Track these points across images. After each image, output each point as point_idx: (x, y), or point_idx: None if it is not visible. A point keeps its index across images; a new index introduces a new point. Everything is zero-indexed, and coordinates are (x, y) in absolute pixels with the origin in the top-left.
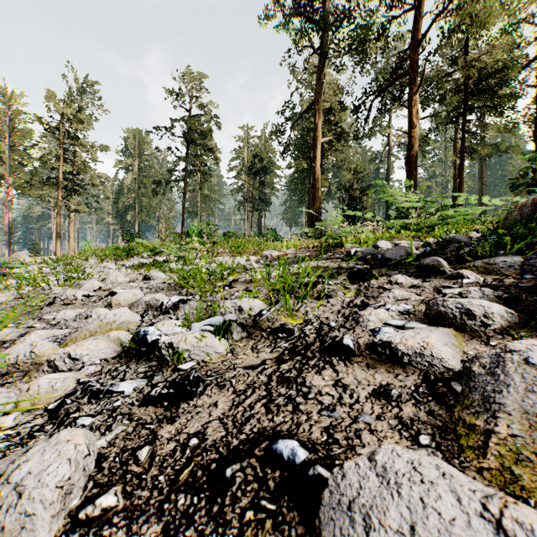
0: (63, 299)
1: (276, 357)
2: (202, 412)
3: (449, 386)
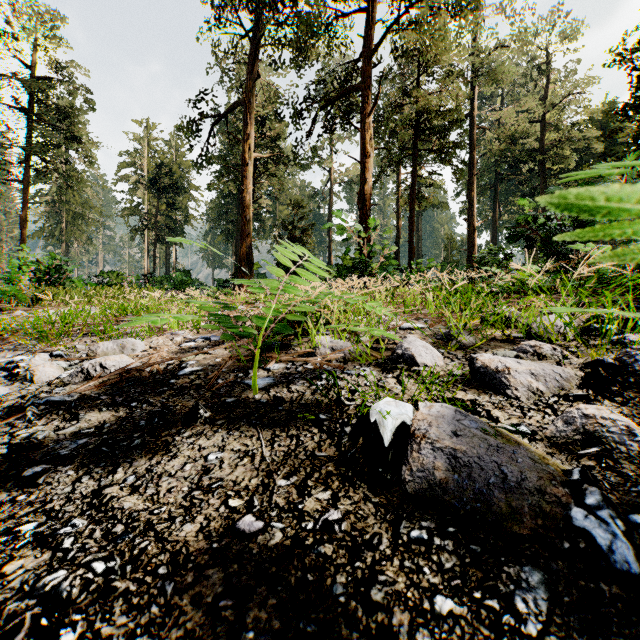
0: None
1: None
2: None
3: None
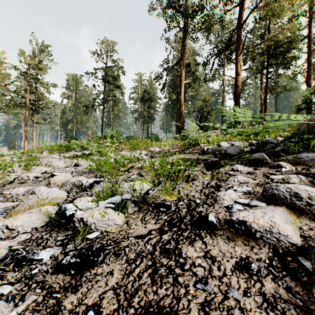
0: (20, 179)
1: (159, 227)
2: (100, 281)
3: (298, 262)
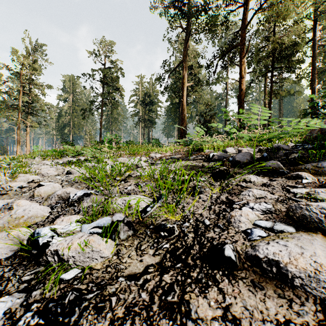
0: (1, 190)
1: (158, 262)
2: None
3: None
